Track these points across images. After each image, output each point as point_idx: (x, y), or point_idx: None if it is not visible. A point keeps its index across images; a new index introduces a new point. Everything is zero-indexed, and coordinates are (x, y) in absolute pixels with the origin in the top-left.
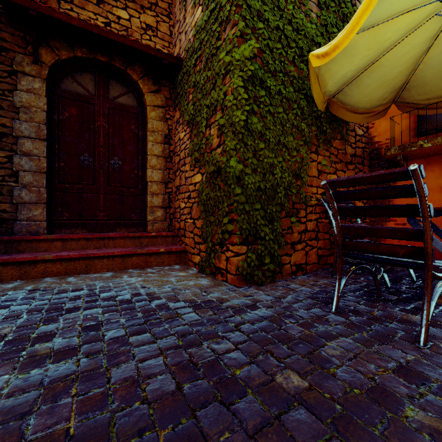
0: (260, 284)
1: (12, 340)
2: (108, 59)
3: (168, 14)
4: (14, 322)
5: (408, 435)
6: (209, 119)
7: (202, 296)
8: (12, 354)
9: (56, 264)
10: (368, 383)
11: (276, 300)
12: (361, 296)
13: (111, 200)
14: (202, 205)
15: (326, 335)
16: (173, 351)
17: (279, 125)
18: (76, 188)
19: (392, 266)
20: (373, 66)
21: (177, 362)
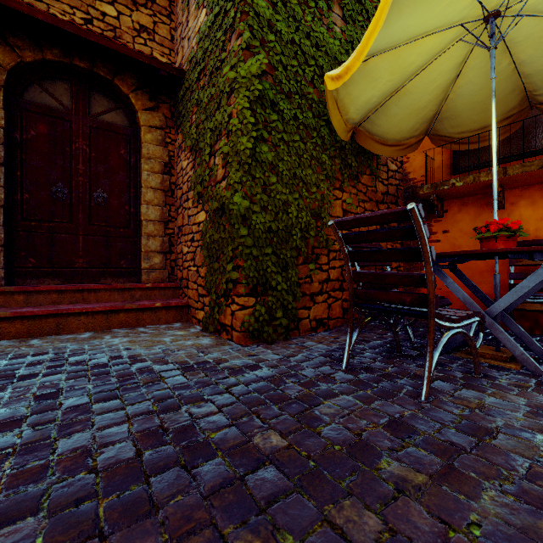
0: (270, 343)
1: None
2: (88, 65)
3: (169, 14)
4: None
5: (373, 485)
6: (214, 145)
7: (197, 357)
8: None
9: (16, 323)
10: (352, 439)
11: (283, 359)
12: (380, 352)
13: (94, 243)
14: (206, 249)
15: (326, 394)
16: (143, 418)
17: (295, 156)
18: (46, 226)
19: (416, 319)
20: (400, 93)
21: (144, 429)
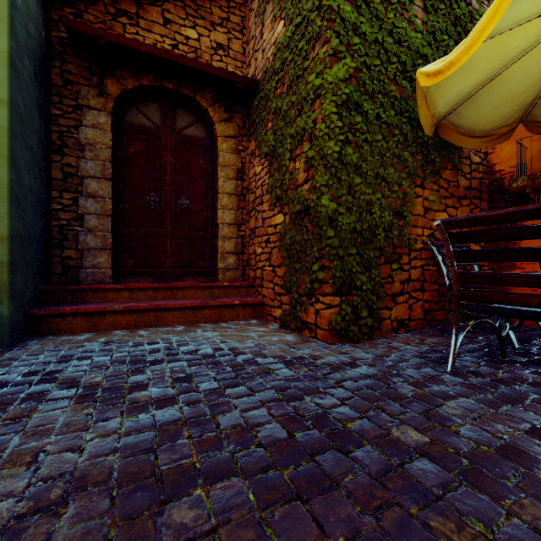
0: (355, 342)
1: (108, 388)
2: (175, 86)
3: (241, 29)
4: (102, 372)
5: None
6: (293, 150)
7: (291, 352)
8: (114, 400)
9: (126, 315)
10: (497, 442)
11: (378, 359)
12: (481, 357)
13: (178, 245)
14: (285, 250)
15: (443, 395)
16: (275, 404)
17: (377, 155)
18: (141, 232)
19: (520, 323)
20: (495, 80)
21: (283, 414)
